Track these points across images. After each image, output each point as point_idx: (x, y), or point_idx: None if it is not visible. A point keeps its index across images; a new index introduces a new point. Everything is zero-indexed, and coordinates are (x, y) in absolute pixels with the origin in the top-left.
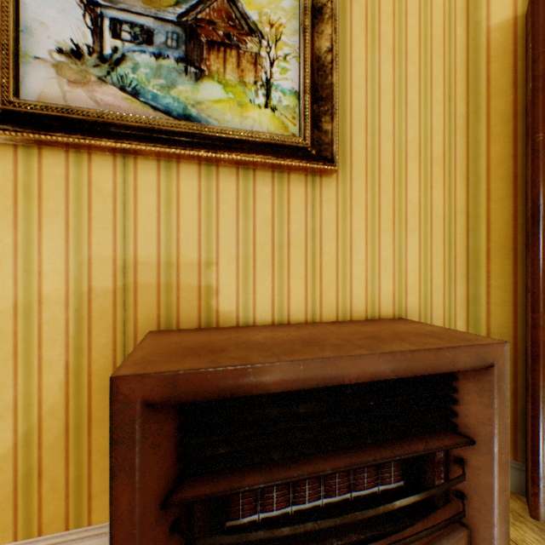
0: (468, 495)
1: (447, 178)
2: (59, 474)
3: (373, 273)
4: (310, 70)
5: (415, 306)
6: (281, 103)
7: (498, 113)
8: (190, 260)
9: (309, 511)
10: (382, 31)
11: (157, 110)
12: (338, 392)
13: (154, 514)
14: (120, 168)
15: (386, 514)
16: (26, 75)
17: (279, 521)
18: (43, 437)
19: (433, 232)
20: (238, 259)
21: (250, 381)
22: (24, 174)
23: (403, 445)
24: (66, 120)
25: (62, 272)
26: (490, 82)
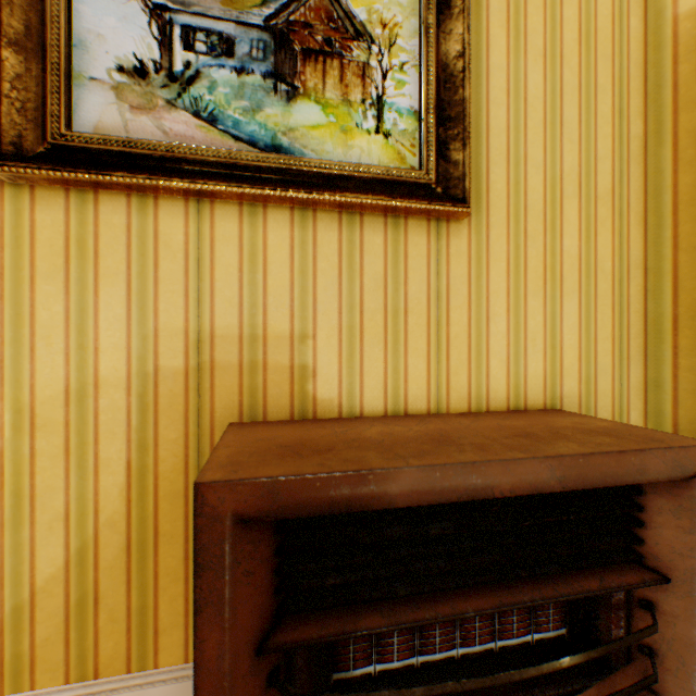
0: (660, 651)
1: (617, 221)
2: (119, 602)
3: (517, 349)
4: (434, 82)
5: (573, 394)
6: (396, 127)
7: (690, 132)
8: (280, 332)
9: (440, 664)
10: (529, 27)
11: (238, 140)
12: (482, 507)
13: (247, 662)
14: (193, 215)
15: (544, 673)
16: (80, 101)
17: (401, 676)
18: (99, 554)
19: (598, 293)
20: (340, 330)
21: (371, 492)
22: (77, 226)
23: (569, 581)
24: (128, 156)
25: (123, 347)
26: (679, 89)
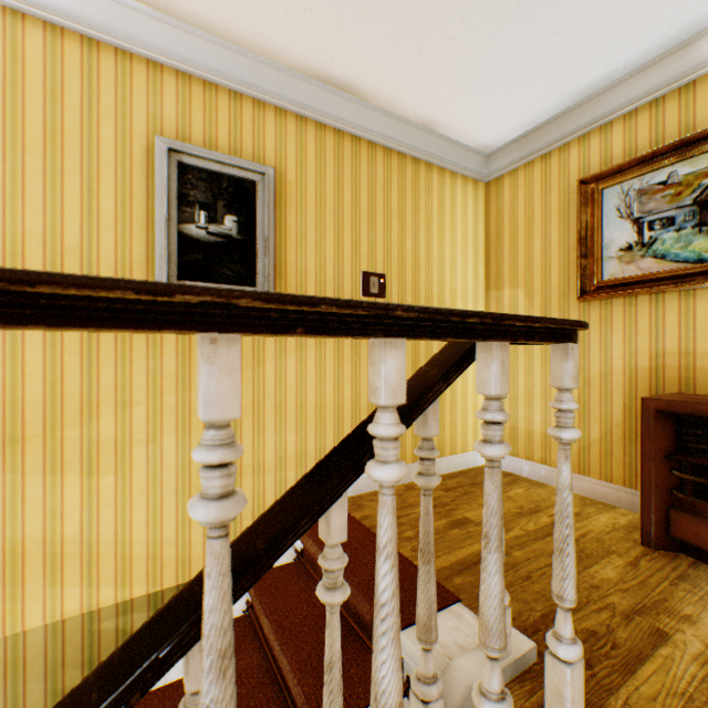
0: None
1: None
2: (619, 457)
3: None
4: None
5: None
6: None
7: None
8: (702, 350)
9: None
10: None
11: (676, 262)
12: None
13: (659, 457)
14: (652, 300)
15: None
16: (604, 267)
17: None
18: (611, 436)
19: None
20: None
21: None
22: (603, 313)
23: None
24: (622, 284)
25: (620, 358)
26: None
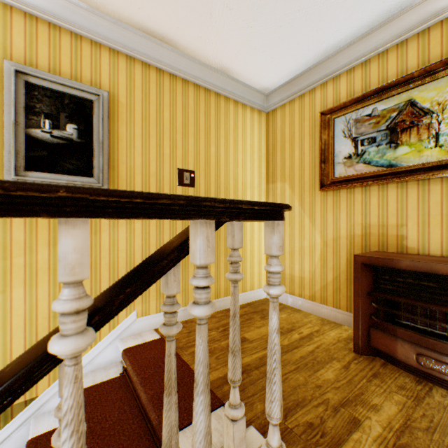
0: None
1: None
2: (344, 292)
3: None
4: None
5: None
6: (445, 141)
7: None
8: (392, 223)
9: (438, 334)
10: None
11: (376, 166)
12: (444, 281)
13: (364, 294)
14: (363, 191)
15: None
16: (335, 169)
17: (419, 330)
18: (339, 279)
19: None
20: (417, 223)
21: (393, 264)
22: (335, 199)
23: None
24: (346, 180)
25: (345, 228)
26: None
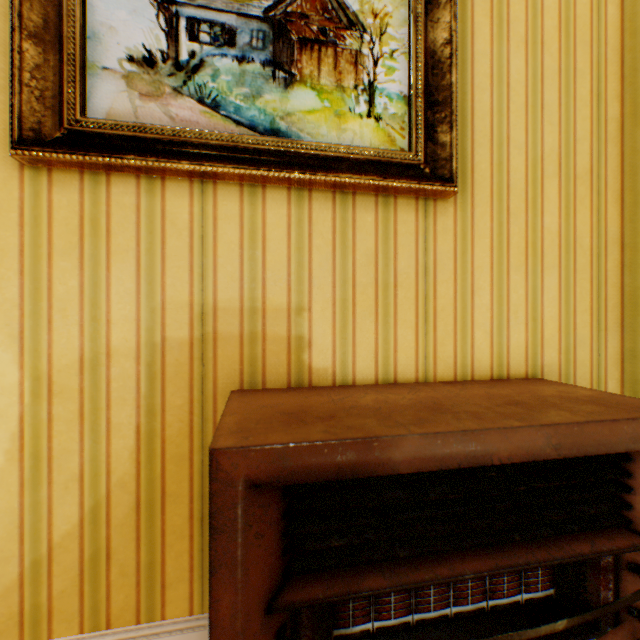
0: None
1: (595, 199)
2: (129, 558)
3: (500, 321)
4: (423, 68)
5: (553, 363)
6: (387, 111)
7: None
8: (277, 305)
9: (434, 621)
10: (512, 15)
11: (240, 125)
12: (478, 473)
13: (258, 621)
14: (197, 195)
15: None
16: (94, 89)
17: (398, 633)
18: (111, 513)
19: (577, 268)
20: (334, 303)
21: (375, 459)
22: (90, 206)
23: (561, 545)
24: (138, 140)
25: (132, 319)
26: None
